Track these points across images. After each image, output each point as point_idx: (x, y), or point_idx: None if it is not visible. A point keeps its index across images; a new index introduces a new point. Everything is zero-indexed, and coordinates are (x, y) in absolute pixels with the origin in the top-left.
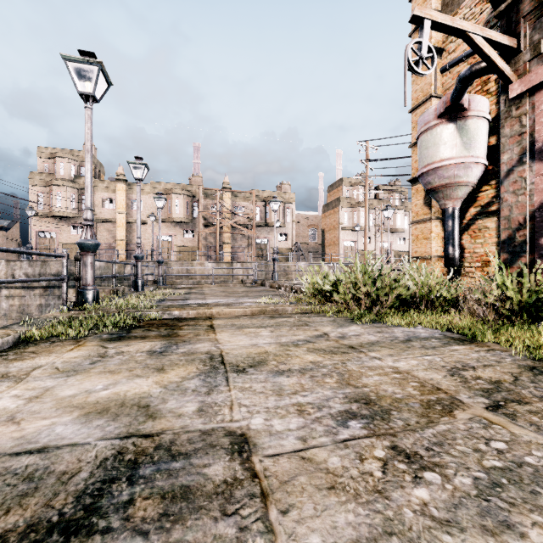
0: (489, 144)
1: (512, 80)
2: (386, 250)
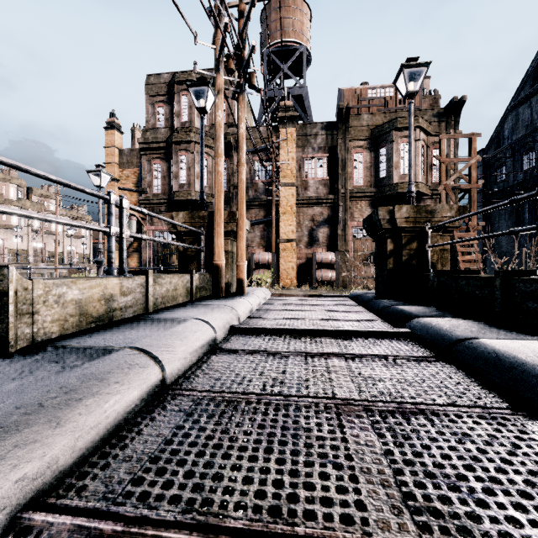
0: (137, 227)
1: (145, 226)
2: (40, 250)
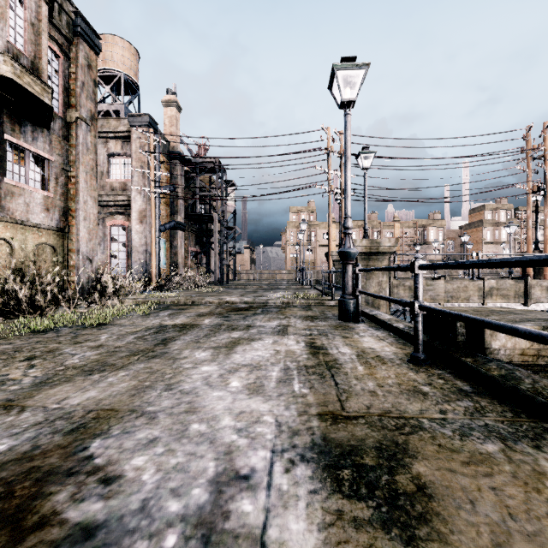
0: None
1: None
2: None
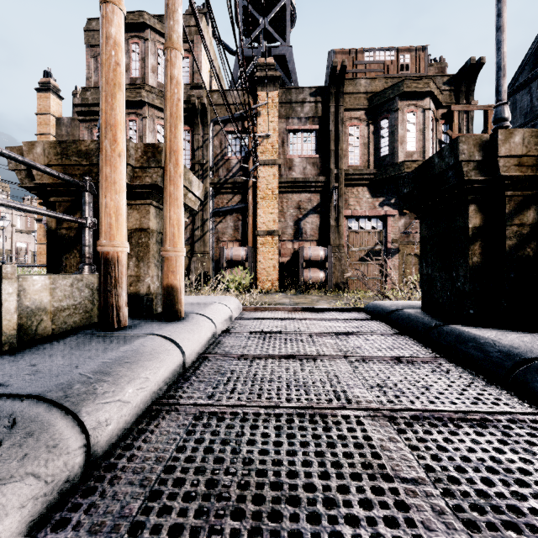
0: None
1: None
2: None
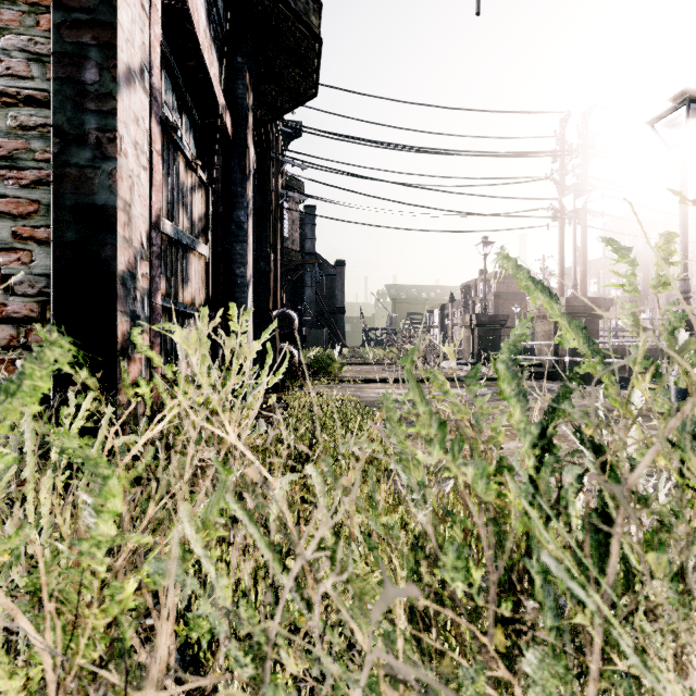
0: None
1: None
2: None
